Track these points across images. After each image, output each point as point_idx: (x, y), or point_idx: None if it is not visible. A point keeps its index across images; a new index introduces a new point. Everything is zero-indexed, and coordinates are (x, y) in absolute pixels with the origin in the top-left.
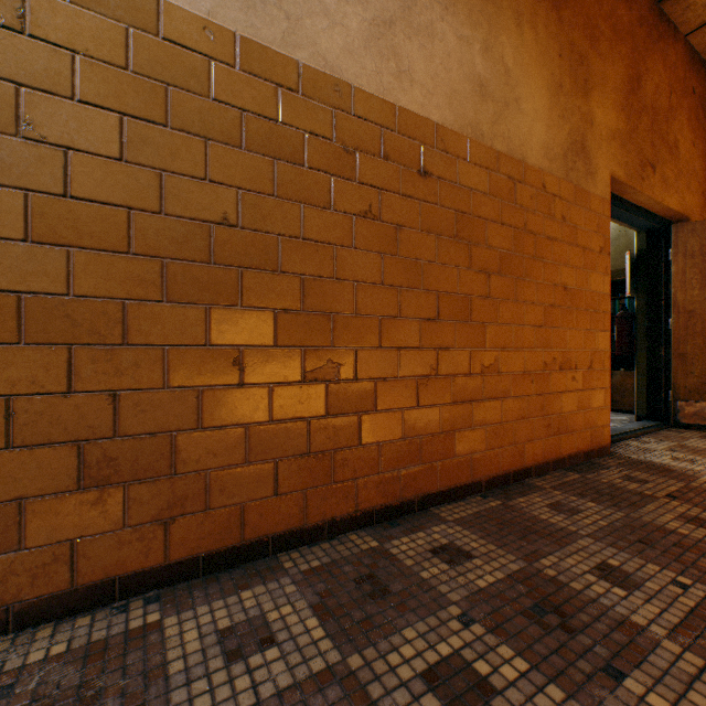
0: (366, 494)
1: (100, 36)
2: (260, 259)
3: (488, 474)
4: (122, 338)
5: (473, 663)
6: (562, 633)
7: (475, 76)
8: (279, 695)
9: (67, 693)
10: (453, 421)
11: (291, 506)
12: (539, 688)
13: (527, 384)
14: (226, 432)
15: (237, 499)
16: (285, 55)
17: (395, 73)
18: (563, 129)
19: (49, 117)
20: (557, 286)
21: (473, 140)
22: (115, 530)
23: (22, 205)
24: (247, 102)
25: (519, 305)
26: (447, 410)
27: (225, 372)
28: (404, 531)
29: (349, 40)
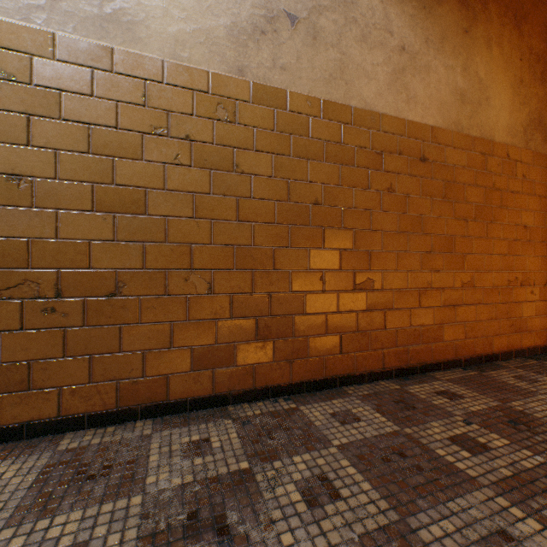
0: (388, 359)
1: (264, 117)
2: (333, 222)
3: (466, 355)
4: (272, 266)
5: (475, 438)
6: (529, 433)
7: (457, 90)
8: (374, 437)
9: (274, 426)
10: (442, 318)
11: (348, 361)
12: (517, 451)
13: (495, 295)
14: (316, 317)
15: (322, 353)
16: (345, 105)
17: (405, 100)
18: (523, 112)
19: (244, 161)
20: (518, 225)
21: (456, 132)
22: (269, 362)
23: (235, 204)
24: (326, 135)
25: (488, 240)
26: (438, 311)
27: (316, 284)
28: (413, 382)
29: (378, 87)
